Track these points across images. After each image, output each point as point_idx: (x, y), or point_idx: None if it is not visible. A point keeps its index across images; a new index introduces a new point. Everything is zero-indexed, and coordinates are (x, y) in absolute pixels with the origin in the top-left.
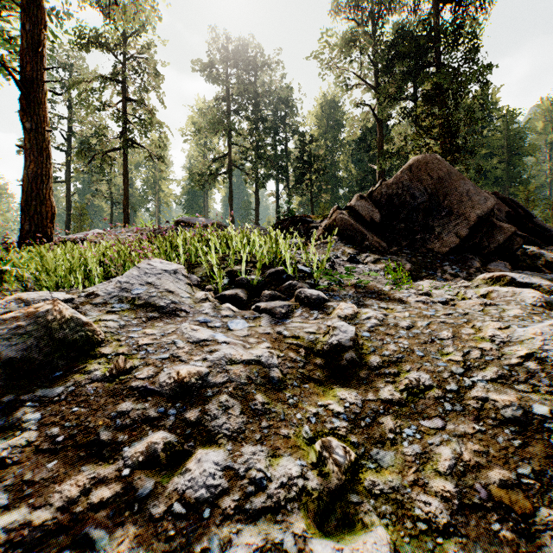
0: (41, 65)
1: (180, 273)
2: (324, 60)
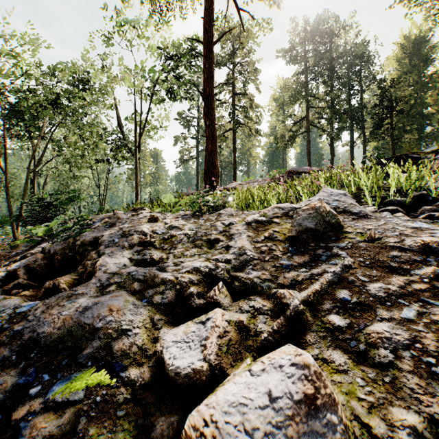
0: (212, 86)
1: (347, 195)
2: (412, 0)
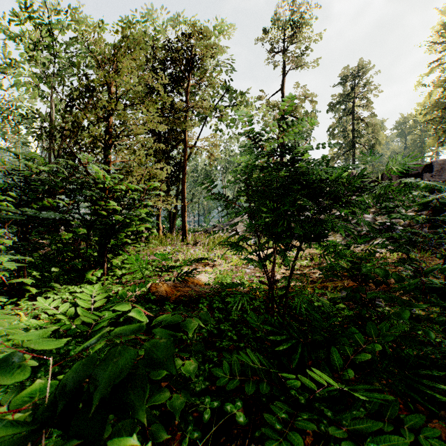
0: None
1: None
2: None
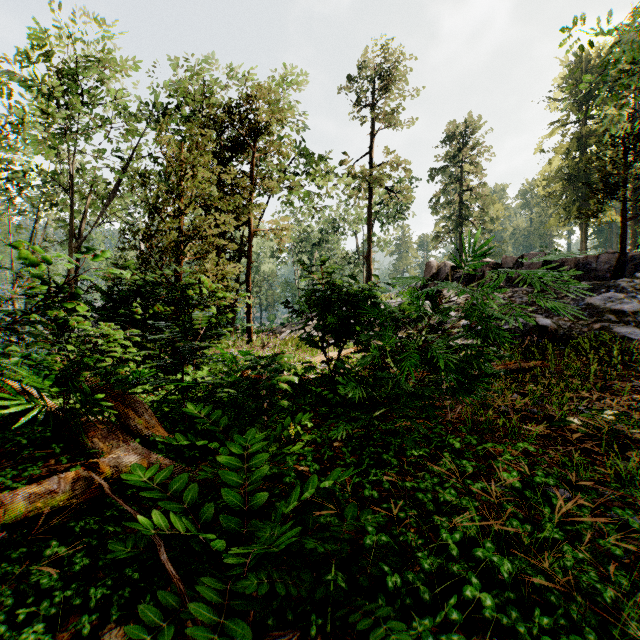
0: (370, 248)
1: None
2: None
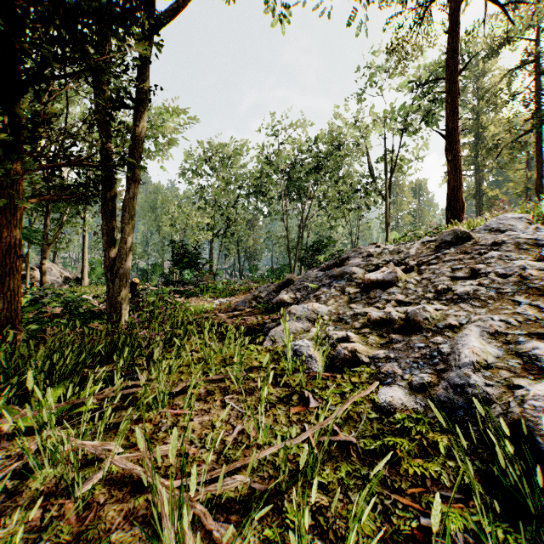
0: (456, 118)
1: (522, 218)
2: None
